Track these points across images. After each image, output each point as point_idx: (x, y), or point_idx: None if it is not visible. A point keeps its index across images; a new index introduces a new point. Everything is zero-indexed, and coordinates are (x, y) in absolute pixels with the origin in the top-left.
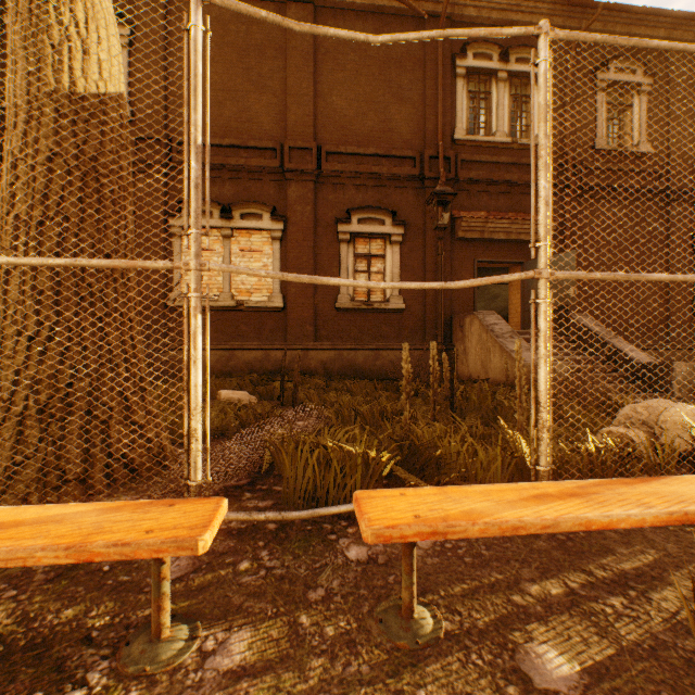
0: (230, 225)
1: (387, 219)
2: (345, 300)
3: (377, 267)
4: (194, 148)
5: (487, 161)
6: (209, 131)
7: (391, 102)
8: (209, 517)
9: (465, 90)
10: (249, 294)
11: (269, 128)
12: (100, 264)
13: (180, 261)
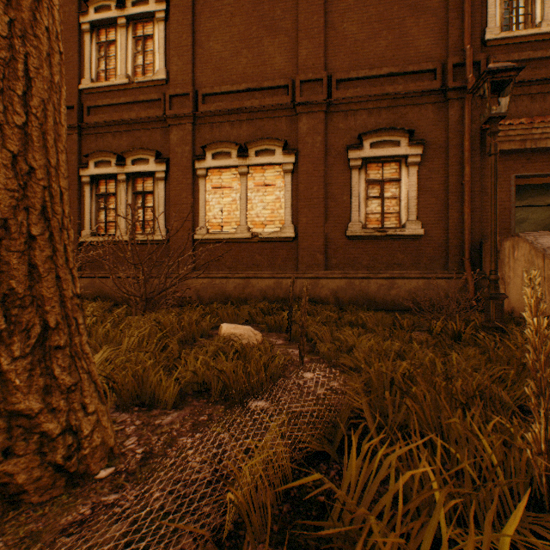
0: (246, 163)
1: (402, 140)
2: (356, 227)
3: (390, 192)
4: None
5: (528, 58)
6: None
7: (407, 16)
8: None
9: None
10: (262, 226)
11: (281, 67)
12: None
13: (205, 199)
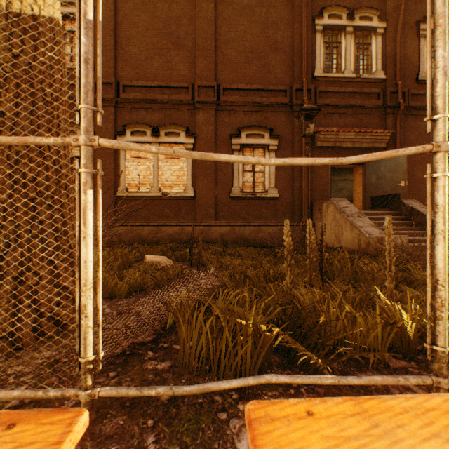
0: (158, 140)
1: (266, 134)
2: (237, 191)
3: (259, 168)
4: (84, 22)
5: (338, 91)
6: (99, 8)
7: (269, 52)
8: None
9: (322, 41)
10: (170, 188)
11: (184, 73)
12: None
13: (125, 165)
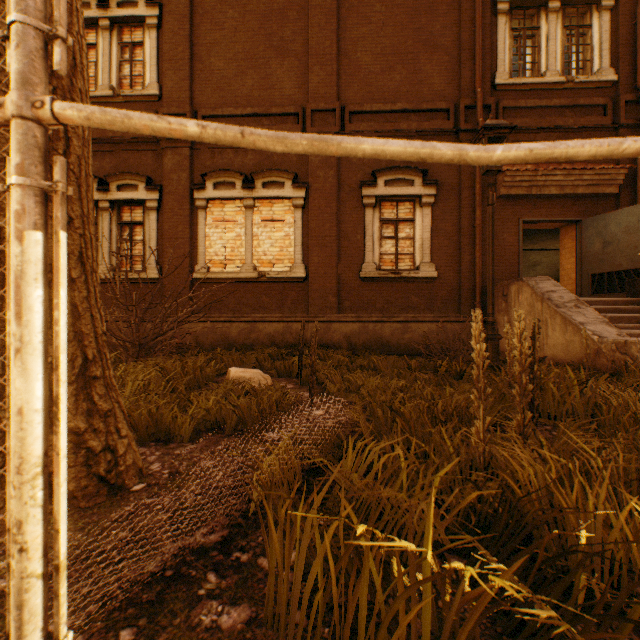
0: (252, 195)
1: (416, 180)
2: (370, 268)
3: (405, 233)
4: None
5: (534, 106)
6: None
7: (421, 52)
8: None
9: (507, 28)
10: (270, 265)
11: (291, 93)
12: None
13: (205, 233)
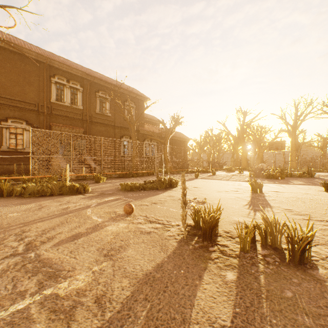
0: None
1: (24, 122)
2: (5, 148)
3: (20, 137)
4: None
5: (63, 110)
6: None
7: (26, 84)
8: None
9: (55, 87)
10: None
11: None
12: None
13: None
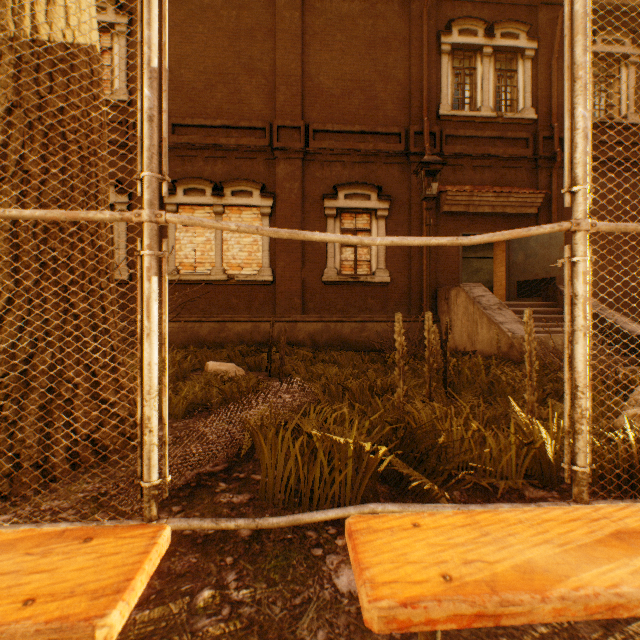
0: (222, 202)
1: (372, 195)
2: (332, 273)
3: None
4: (148, 71)
5: (471, 135)
6: (166, 53)
7: (377, 80)
8: (130, 569)
9: (450, 67)
10: (239, 269)
11: (259, 109)
12: (34, 215)
13: (175, 237)
